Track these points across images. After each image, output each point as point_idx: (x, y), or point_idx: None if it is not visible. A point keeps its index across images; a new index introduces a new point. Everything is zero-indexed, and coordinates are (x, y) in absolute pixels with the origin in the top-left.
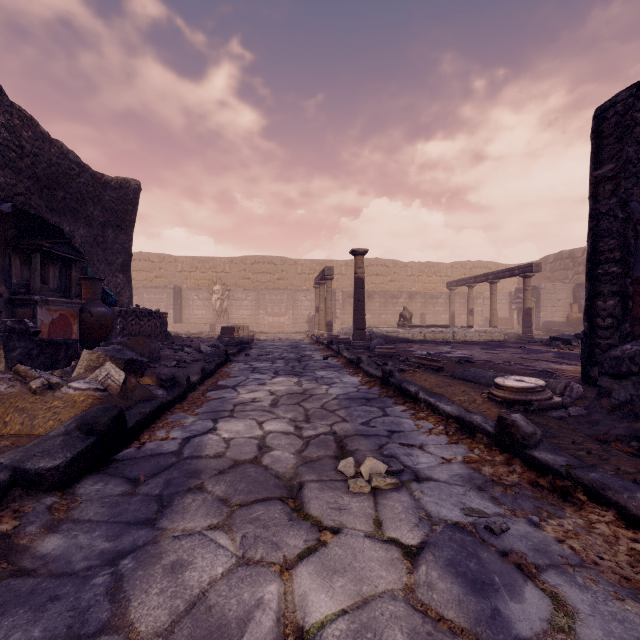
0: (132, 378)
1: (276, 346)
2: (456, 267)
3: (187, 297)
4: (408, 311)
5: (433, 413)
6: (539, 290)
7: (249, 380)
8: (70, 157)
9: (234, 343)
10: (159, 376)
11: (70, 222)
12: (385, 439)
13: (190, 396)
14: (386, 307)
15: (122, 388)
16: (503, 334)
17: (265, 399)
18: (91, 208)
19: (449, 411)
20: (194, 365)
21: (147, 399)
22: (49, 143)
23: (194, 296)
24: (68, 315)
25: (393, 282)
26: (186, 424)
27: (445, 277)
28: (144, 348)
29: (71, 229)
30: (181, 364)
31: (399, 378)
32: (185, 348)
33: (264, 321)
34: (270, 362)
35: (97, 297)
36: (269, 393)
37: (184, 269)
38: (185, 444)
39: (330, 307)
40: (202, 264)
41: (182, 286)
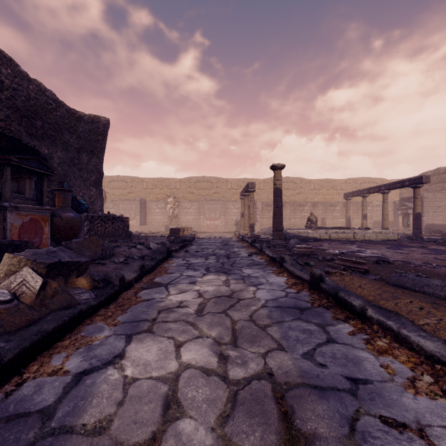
0: (54, 283)
1: (211, 243)
2: (349, 182)
3: (150, 207)
4: (314, 216)
5: (397, 343)
6: (422, 199)
7: (182, 277)
8: (47, 94)
9: (178, 241)
10: (92, 277)
11: (48, 146)
12: (350, 400)
13: (122, 296)
14: (295, 213)
15: (39, 295)
16: (397, 234)
17: (192, 303)
18: (67, 136)
19: (433, 351)
20: (133, 263)
21: (66, 306)
22: (27, 81)
23: (154, 206)
24: (39, 219)
25: (299, 194)
26: (95, 342)
27: (340, 190)
28: (97, 246)
29: (49, 152)
30: (129, 260)
31: (331, 284)
32: (137, 245)
33: (203, 224)
34: (204, 258)
35: (67, 205)
36: (197, 294)
37: (148, 187)
38: (70, 389)
39: (252, 213)
40: (160, 183)
41: (146, 199)
